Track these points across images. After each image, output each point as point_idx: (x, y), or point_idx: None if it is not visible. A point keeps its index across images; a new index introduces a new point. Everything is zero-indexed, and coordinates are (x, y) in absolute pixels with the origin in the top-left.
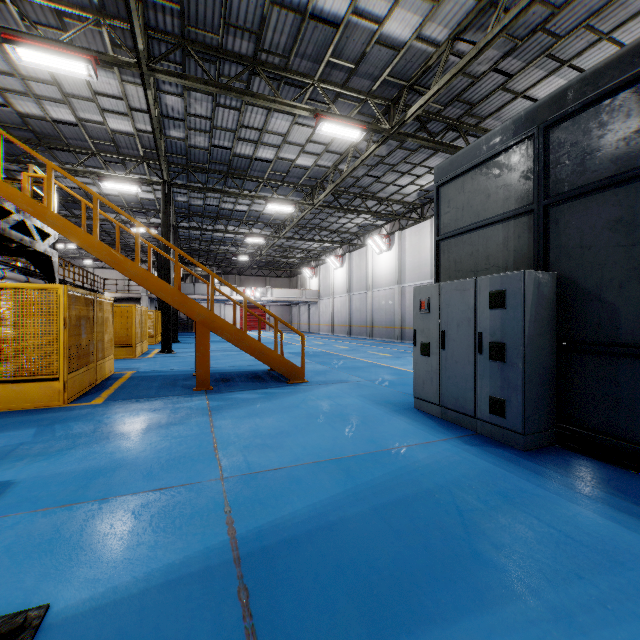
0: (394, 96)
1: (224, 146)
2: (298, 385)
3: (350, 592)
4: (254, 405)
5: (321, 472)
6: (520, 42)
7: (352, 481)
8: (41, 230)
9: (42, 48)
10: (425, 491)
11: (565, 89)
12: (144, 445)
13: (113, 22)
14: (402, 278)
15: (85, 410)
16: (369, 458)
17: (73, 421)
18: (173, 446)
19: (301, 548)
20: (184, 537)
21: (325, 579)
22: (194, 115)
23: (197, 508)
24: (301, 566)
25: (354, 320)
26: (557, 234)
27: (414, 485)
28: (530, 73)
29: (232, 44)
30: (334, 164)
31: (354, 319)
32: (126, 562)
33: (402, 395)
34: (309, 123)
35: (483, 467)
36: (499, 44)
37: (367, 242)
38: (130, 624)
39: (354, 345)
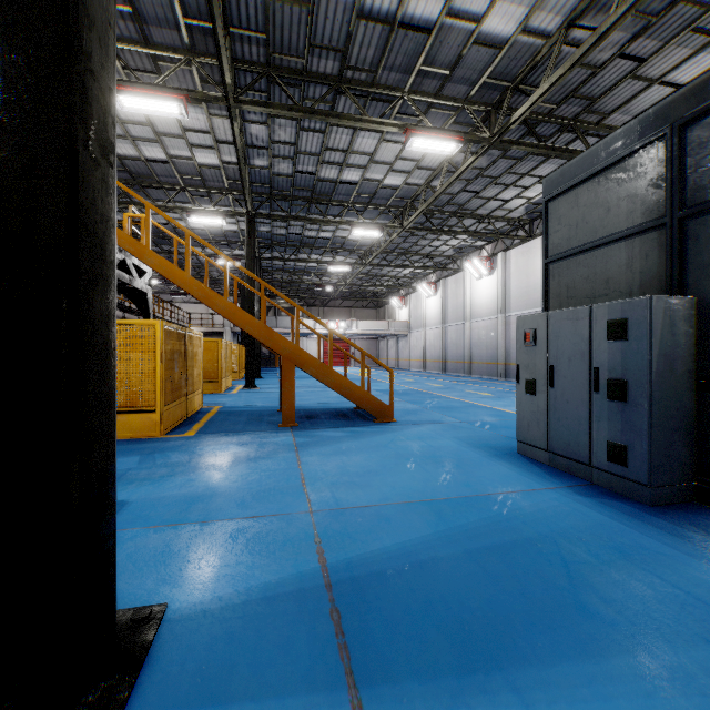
0: (495, 100)
1: (308, 171)
2: (386, 424)
3: (440, 626)
4: (340, 443)
5: (411, 512)
6: (654, 19)
7: (444, 523)
8: (137, 268)
9: (140, 93)
10: (526, 539)
11: (705, 78)
12: (236, 476)
13: (202, 59)
14: (506, 306)
15: (180, 441)
16: (463, 502)
17: (170, 451)
18: (263, 479)
19: (391, 581)
20: (278, 561)
21: (415, 611)
22: (278, 142)
23: (289, 537)
24: (391, 597)
25: (449, 355)
26: (695, 251)
27: (513, 532)
28: (669, 54)
29: (317, 65)
30: (426, 181)
31: (449, 354)
32: (228, 577)
33: (504, 439)
34: (398, 139)
35: (597, 520)
36: (626, 25)
37: (464, 266)
38: (236, 628)
39: (449, 383)
